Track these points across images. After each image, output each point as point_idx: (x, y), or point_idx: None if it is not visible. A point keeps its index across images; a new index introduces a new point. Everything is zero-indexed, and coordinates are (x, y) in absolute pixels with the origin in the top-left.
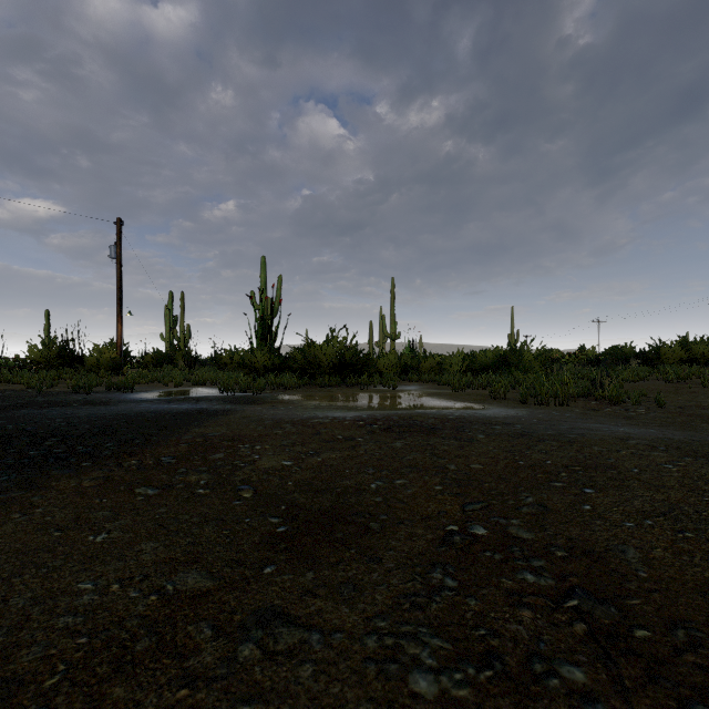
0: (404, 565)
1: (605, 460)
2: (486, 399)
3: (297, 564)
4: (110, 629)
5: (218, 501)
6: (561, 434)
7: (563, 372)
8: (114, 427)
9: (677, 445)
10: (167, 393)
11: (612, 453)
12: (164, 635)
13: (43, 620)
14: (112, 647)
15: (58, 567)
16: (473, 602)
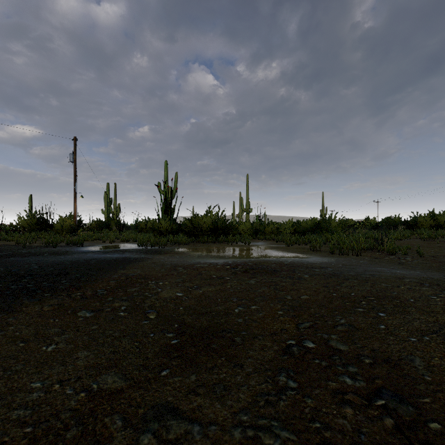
0: (259, 370)
1: (390, 293)
2: (308, 251)
3: (184, 368)
4: (49, 420)
5: (133, 321)
6: (358, 275)
7: (356, 234)
8: (68, 269)
9: (437, 283)
10: (105, 247)
11: (394, 288)
12: (88, 425)
13: (2, 413)
14: (49, 435)
15: (18, 370)
16: (309, 400)
